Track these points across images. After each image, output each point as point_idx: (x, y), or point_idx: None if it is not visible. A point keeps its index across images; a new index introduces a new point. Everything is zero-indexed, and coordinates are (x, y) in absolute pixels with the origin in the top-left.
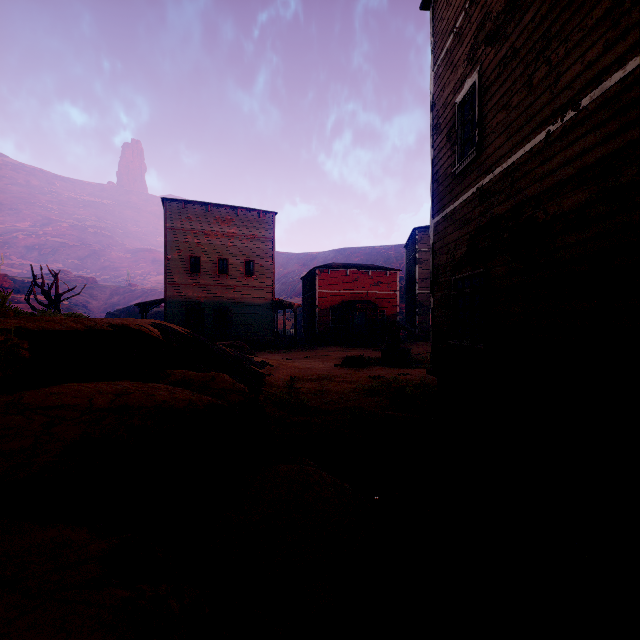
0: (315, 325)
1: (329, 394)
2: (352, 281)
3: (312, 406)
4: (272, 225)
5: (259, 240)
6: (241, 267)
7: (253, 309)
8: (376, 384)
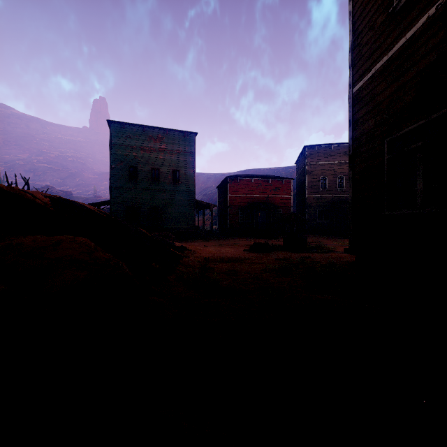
0: (227, 221)
1: (241, 274)
2: (256, 187)
3: (224, 286)
4: (194, 143)
5: (183, 154)
6: (169, 175)
7: (179, 208)
8: (285, 265)
